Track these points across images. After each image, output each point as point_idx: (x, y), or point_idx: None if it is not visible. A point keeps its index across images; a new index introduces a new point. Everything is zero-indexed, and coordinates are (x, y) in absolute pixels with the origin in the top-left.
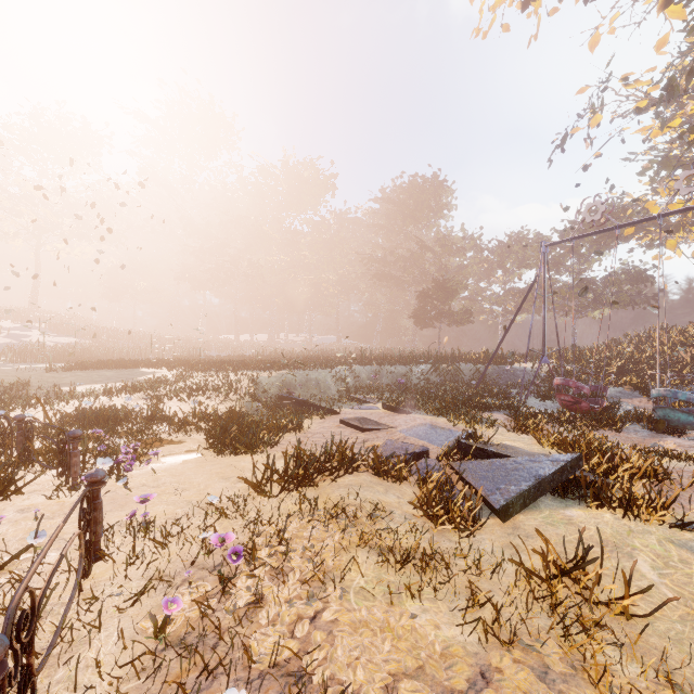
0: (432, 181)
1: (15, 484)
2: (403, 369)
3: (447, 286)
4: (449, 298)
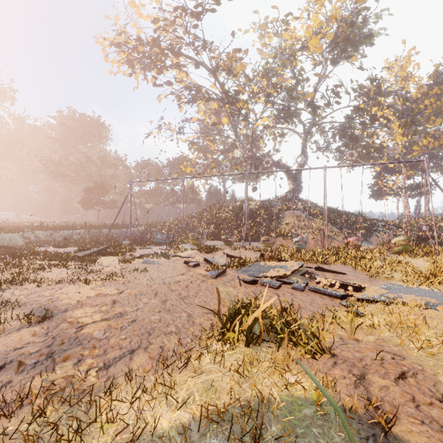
0: (95, 121)
1: None
2: (69, 232)
3: (103, 187)
4: (104, 194)
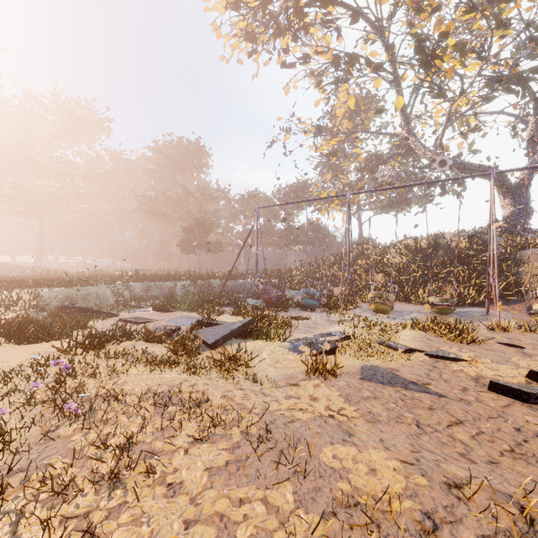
0: (195, 145)
1: None
2: (170, 284)
3: (205, 225)
4: (206, 233)
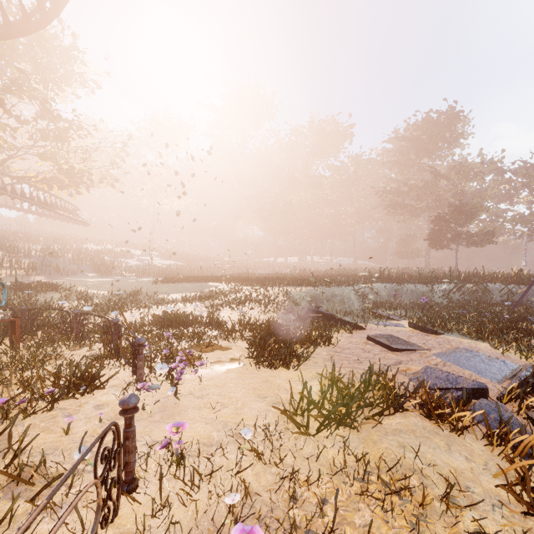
0: (446, 114)
1: (99, 379)
2: (424, 287)
3: (465, 209)
4: (467, 221)
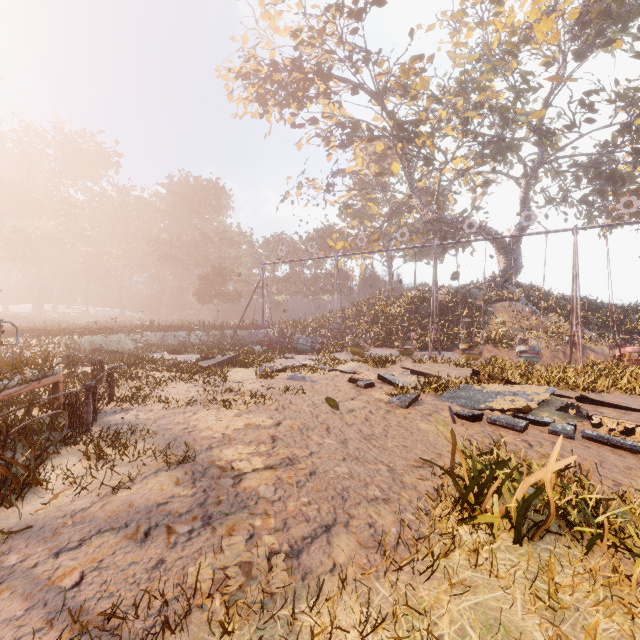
0: (213, 185)
1: None
2: (184, 333)
3: (223, 273)
4: (225, 282)
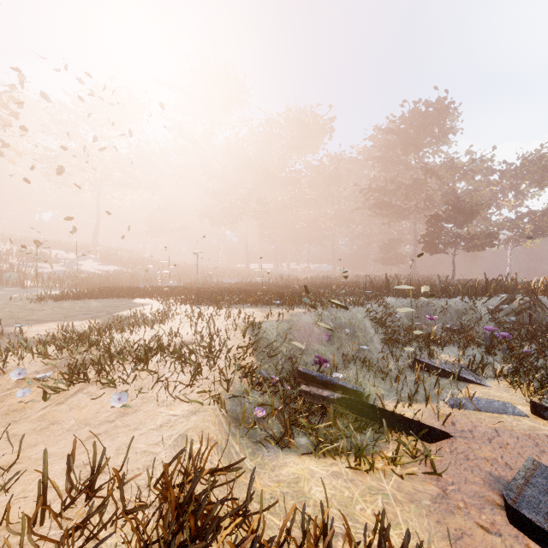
0: (436, 105)
1: None
2: (458, 304)
3: (465, 207)
4: (468, 220)
